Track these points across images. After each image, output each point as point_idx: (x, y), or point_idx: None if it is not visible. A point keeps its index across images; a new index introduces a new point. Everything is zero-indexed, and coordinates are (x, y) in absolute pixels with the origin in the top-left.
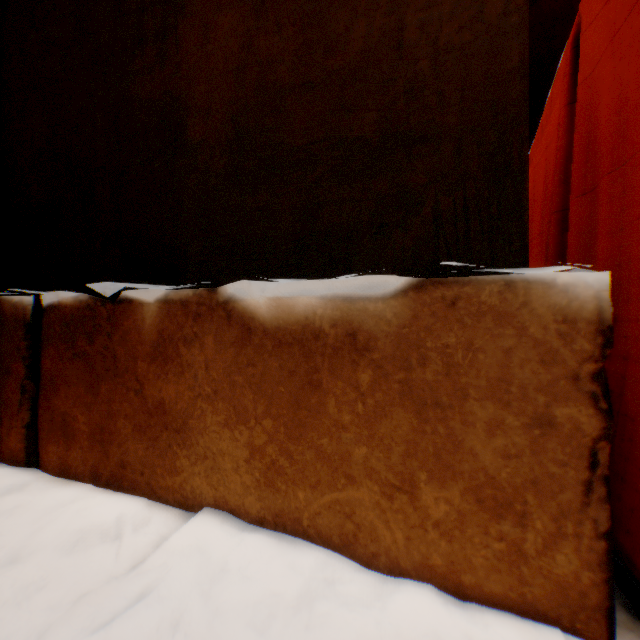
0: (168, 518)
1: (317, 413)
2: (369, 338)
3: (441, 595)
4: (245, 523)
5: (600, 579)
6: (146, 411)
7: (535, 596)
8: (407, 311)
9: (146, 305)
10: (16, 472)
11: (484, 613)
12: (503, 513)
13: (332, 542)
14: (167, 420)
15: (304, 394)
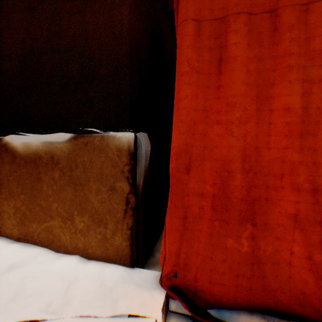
0: None
1: (40, 191)
2: (58, 159)
3: (79, 258)
4: (13, 241)
5: (129, 244)
6: None
7: (110, 254)
8: (71, 147)
9: None
10: None
11: (91, 262)
12: (100, 224)
13: (45, 244)
14: None
15: (36, 183)
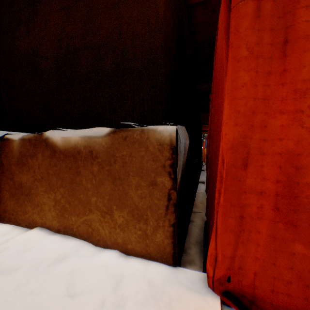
0: (21, 232)
1: (79, 184)
2: (97, 153)
3: (119, 253)
4: (52, 232)
5: (171, 242)
6: (15, 187)
7: (151, 251)
8: (110, 142)
9: (15, 141)
10: None
11: (132, 258)
12: (140, 220)
13: (84, 237)
14: (24, 191)
15: (74, 177)
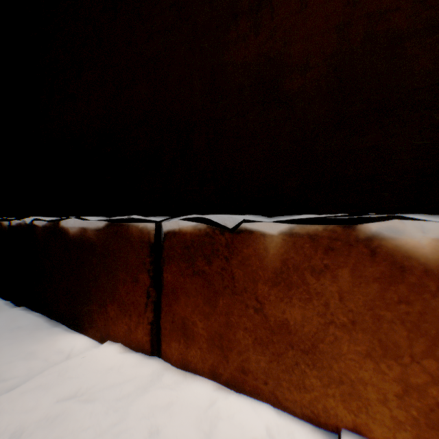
0: (308, 434)
1: None
2: None
3: None
4: None
5: None
6: (267, 328)
7: None
8: None
9: (268, 236)
10: (146, 360)
11: None
12: None
13: None
14: (292, 339)
15: None
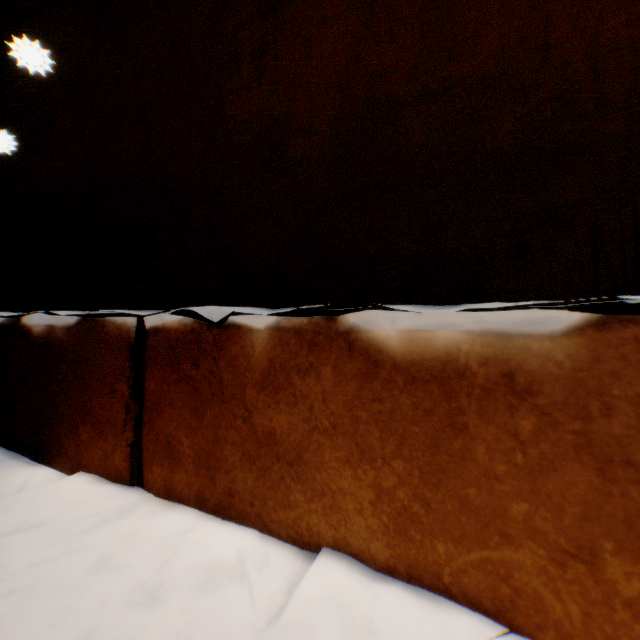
0: (286, 556)
1: (461, 459)
2: (531, 380)
3: None
4: (372, 570)
5: None
6: (255, 440)
7: None
8: (583, 352)
9: (255, 332)
10: (122, 491)
11: None
12: None
13: (482, 604)
14: (279, 451)
15: (444, 437)
